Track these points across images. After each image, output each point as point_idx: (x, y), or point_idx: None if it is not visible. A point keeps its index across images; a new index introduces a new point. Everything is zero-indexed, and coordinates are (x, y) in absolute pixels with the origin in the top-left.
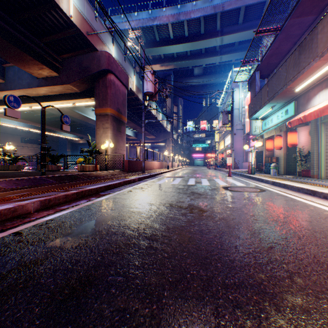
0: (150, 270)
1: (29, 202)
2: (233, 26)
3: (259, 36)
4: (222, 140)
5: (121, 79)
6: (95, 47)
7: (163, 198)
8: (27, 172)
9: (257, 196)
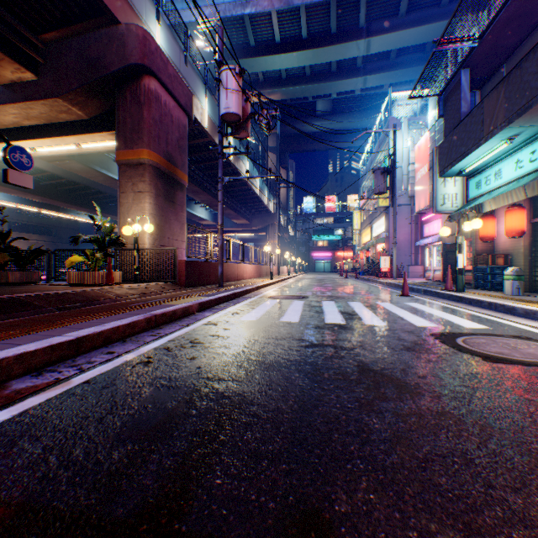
0: None
1: None
2: (390, 20)
3: None
4: (367, 227)
5: (175, 94)
6: (112, 13)
7: (257, 434)
8: None
9: None
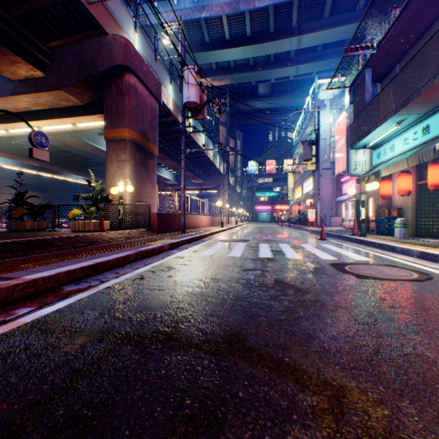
0: None
1: None
2: (316, 22)
3: None
4: (298, 186)
5: (149, 85)
6: (102, 27)
7: (211, 308)
8: None
9: None
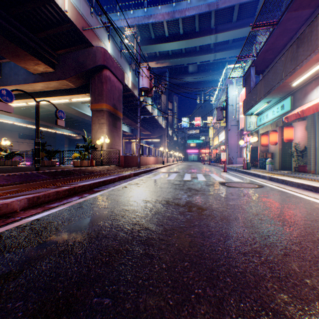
0: (146, 289)
1: (15, 199)
2: (228, 24)
3: (255, 30)
4: (216, 136)
5: (117, 75)
6: (90, 42)
7: (159, 195)
8: (22, 168)
9: (256, 192)
